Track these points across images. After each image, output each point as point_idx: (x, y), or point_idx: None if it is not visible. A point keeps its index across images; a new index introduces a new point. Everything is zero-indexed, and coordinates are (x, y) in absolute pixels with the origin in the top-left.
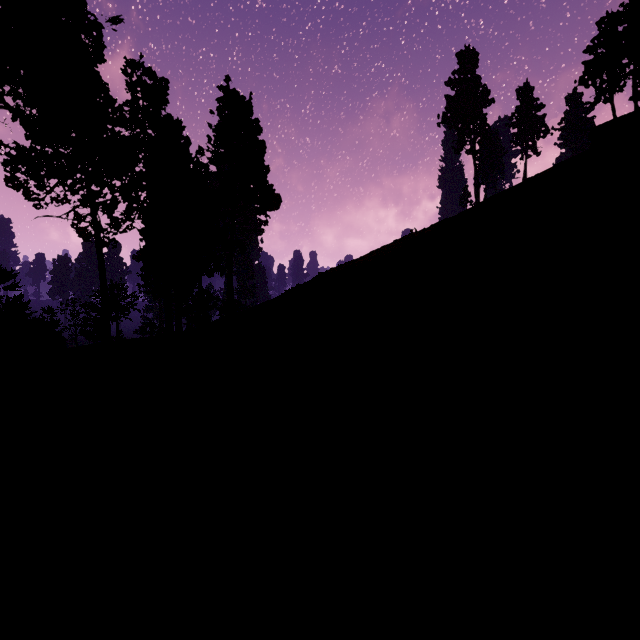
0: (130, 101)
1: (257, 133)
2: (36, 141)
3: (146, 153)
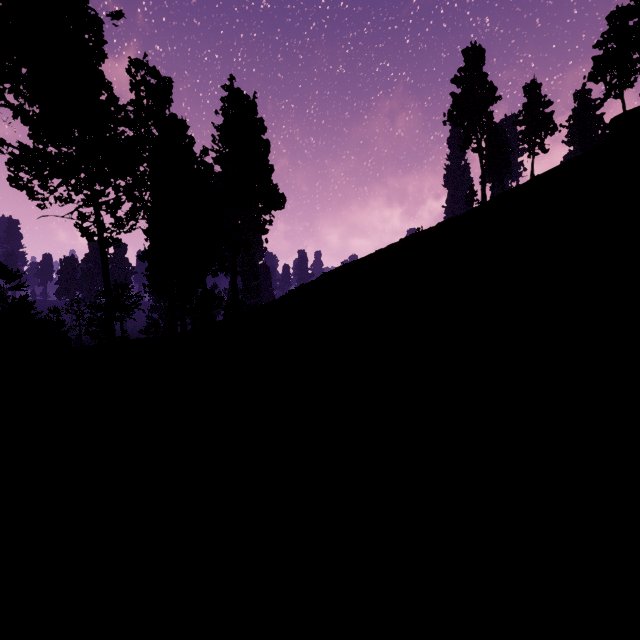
0: (134, 101)
1: (261, 132)
2: (39, 140)
3: (150, 152)
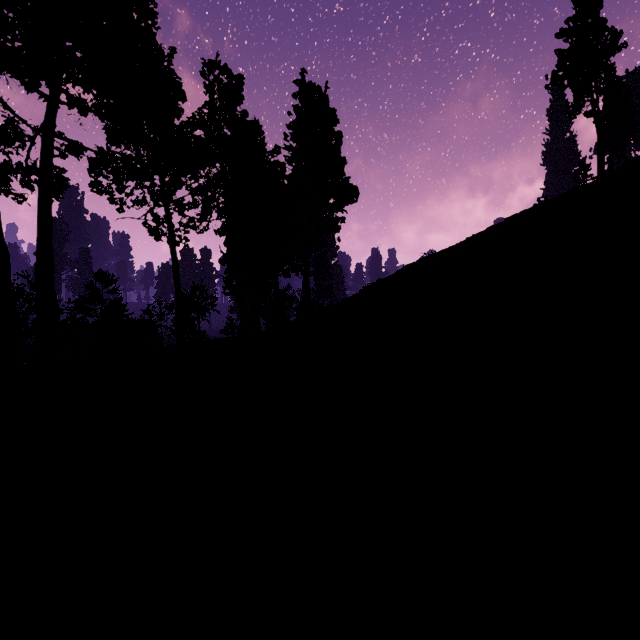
0: (208, 103)
1: (333, 123)
2: (111, 141)
3: (221, 150)
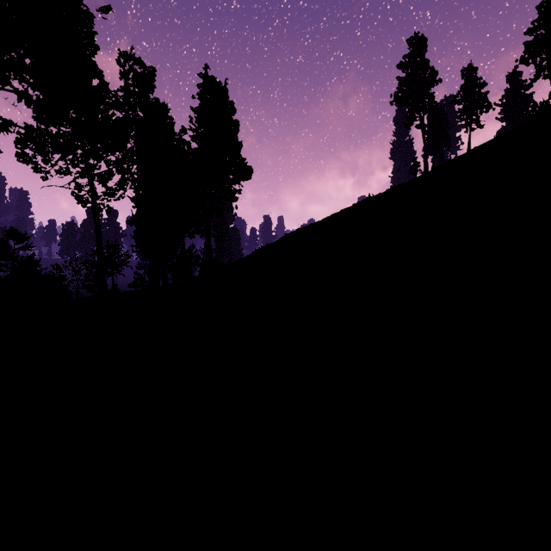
0: (123, 87)
1: (232, 113)
2: (41, 121)
3: (136, 131)
